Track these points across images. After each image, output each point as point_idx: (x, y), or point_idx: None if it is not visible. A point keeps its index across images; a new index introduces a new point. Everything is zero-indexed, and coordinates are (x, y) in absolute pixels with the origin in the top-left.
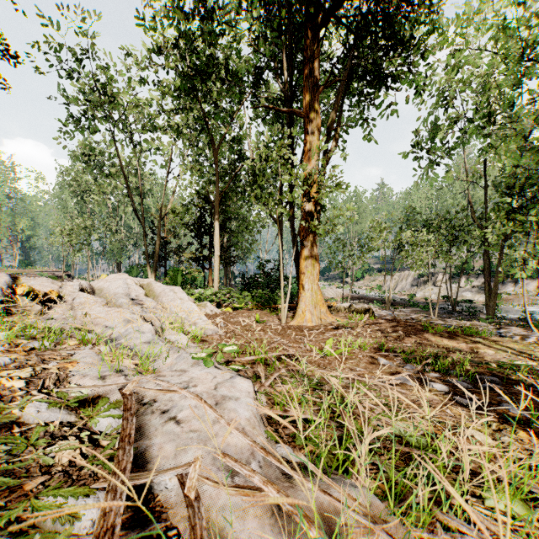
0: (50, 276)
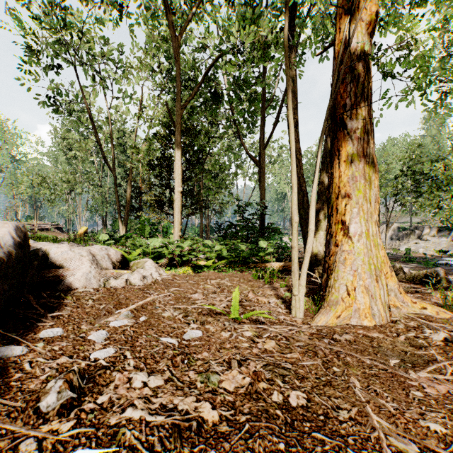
0: None
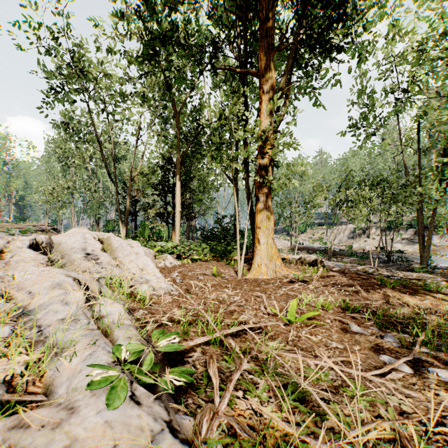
0: (21, 230)
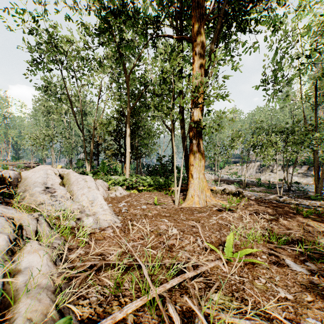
0: (3, 167)
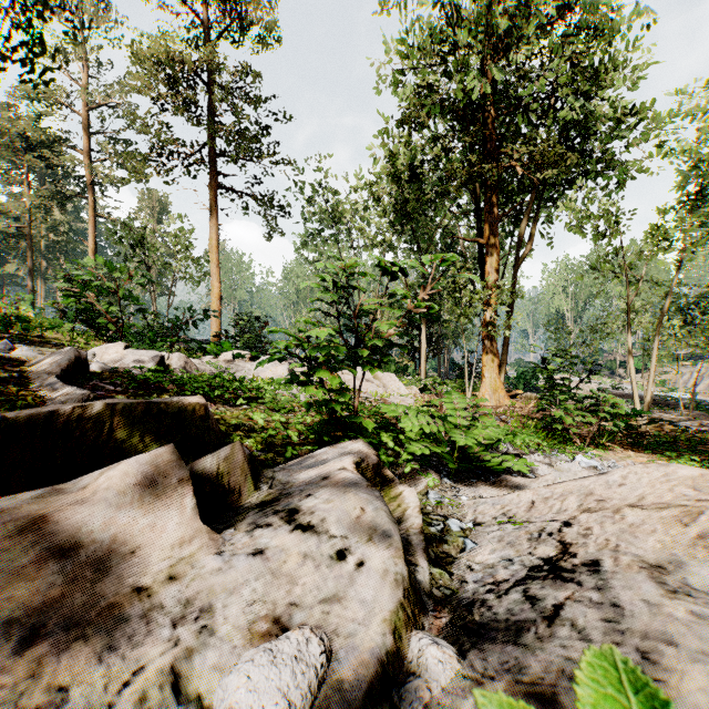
0: None
